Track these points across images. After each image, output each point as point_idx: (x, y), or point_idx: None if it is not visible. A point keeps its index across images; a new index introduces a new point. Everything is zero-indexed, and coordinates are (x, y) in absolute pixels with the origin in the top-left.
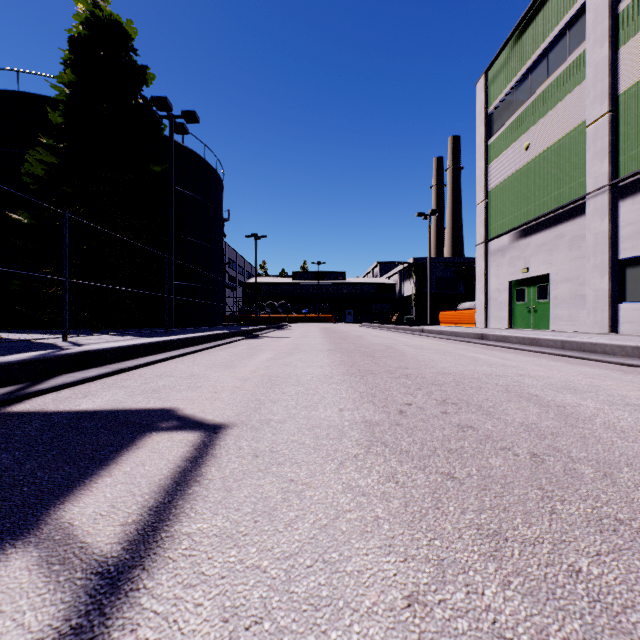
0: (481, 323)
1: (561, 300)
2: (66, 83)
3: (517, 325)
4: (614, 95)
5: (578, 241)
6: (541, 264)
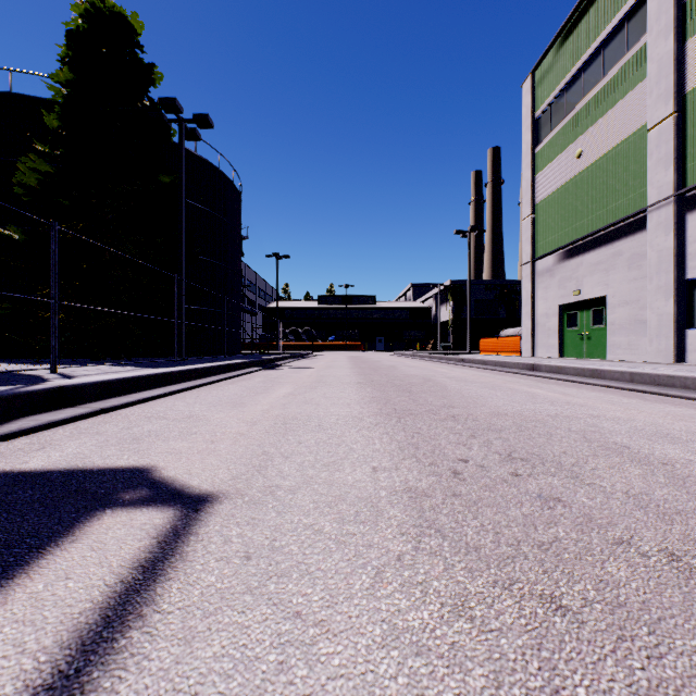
0: (527, 351)
1: (619, 326)
2: (63, 82)
3: (568, 354)
4: (681, 93)
5: (638, 259)
6: (596, 285)
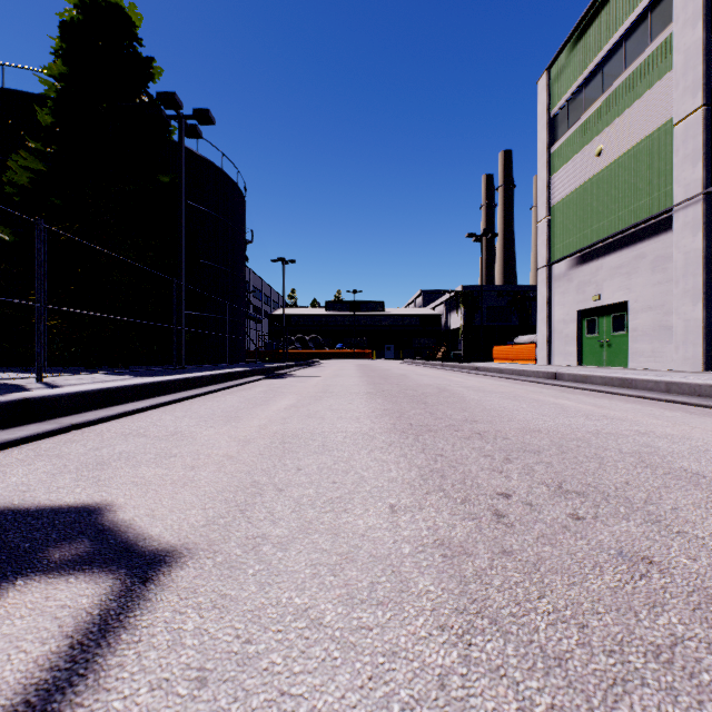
0: (543, 359)
1: (642, 332)
2: (56, 76)
3: (587, 362)
4: (709, 85)
5: (663, 262)
6: (617, 290)
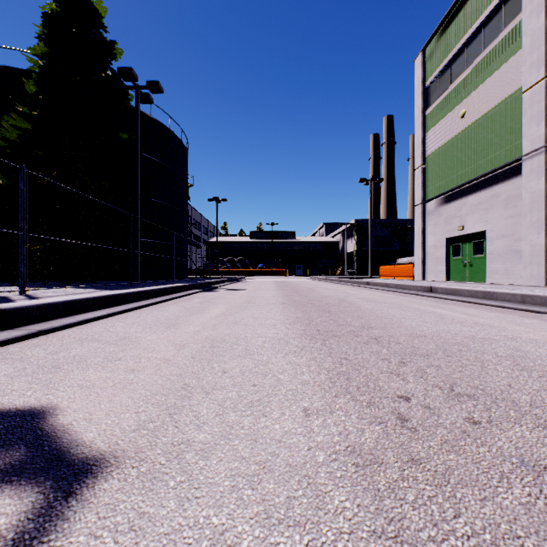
0: (419, 276)
1: (497, 255)
2: (39, 55)
3: (453, 278)
4: None
5: (514, 200)
6: (477, 222)
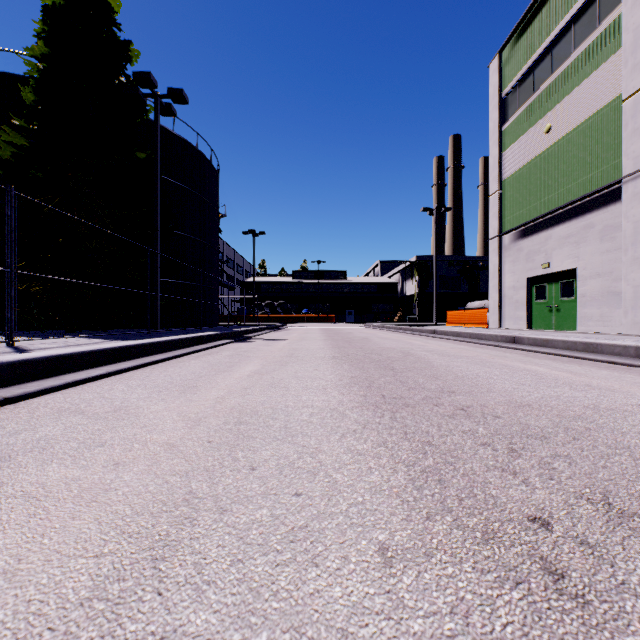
0: (494, 323)
1: (590, 298)
2: (38, 56)
3: (536, 325)
4: None
5: (612, 231)
6: (565, 258)
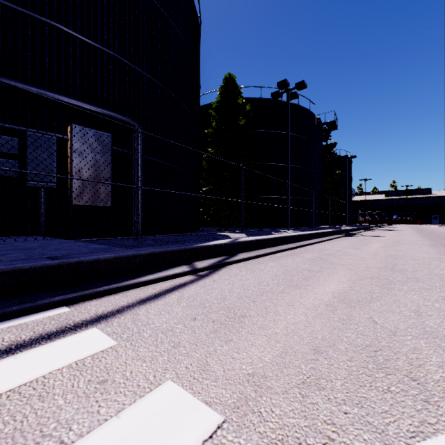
0: None
1: None
2: None
3: None
4: None
5: None
6: None
